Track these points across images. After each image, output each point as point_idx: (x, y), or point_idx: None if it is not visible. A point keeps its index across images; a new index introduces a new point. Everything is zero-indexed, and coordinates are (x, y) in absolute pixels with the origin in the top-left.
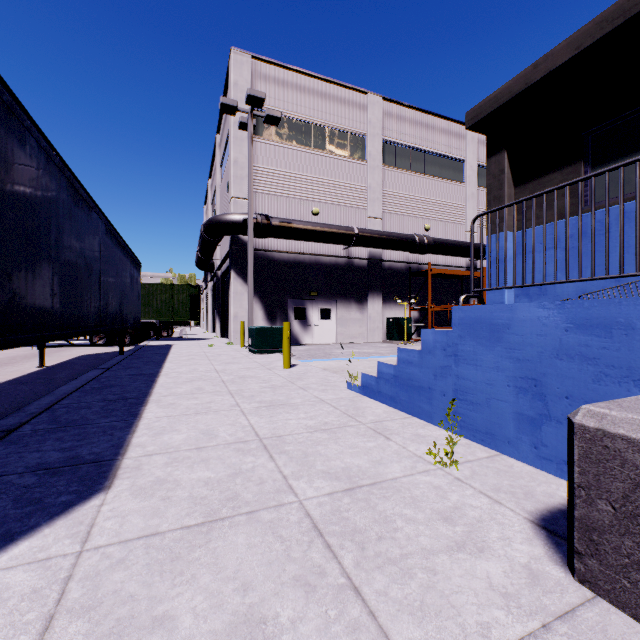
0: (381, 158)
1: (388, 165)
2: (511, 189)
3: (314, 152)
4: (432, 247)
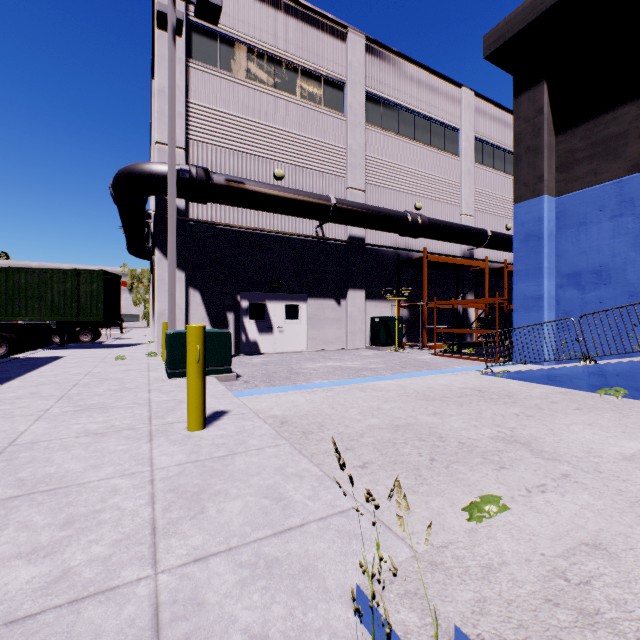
0: (364, 113)
1: (372, 124)
2: (551, 137)
3: (277, 95)
4: (427, 228)
